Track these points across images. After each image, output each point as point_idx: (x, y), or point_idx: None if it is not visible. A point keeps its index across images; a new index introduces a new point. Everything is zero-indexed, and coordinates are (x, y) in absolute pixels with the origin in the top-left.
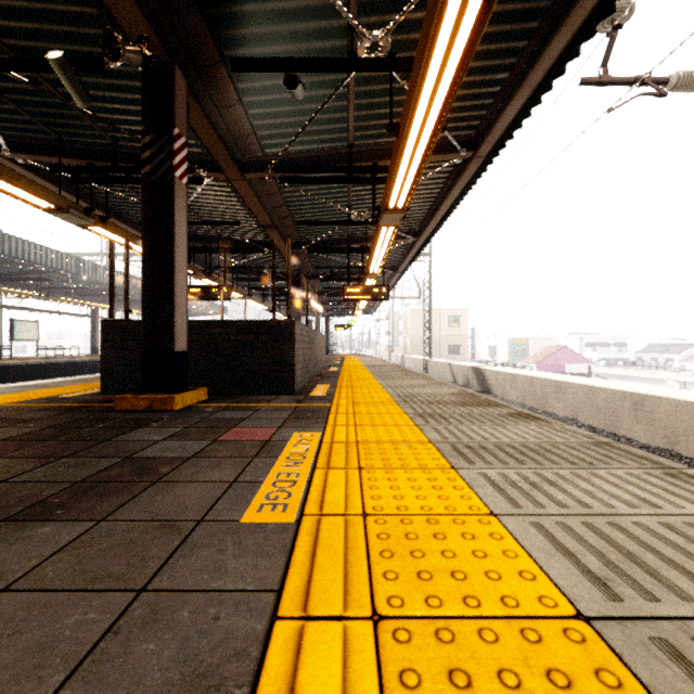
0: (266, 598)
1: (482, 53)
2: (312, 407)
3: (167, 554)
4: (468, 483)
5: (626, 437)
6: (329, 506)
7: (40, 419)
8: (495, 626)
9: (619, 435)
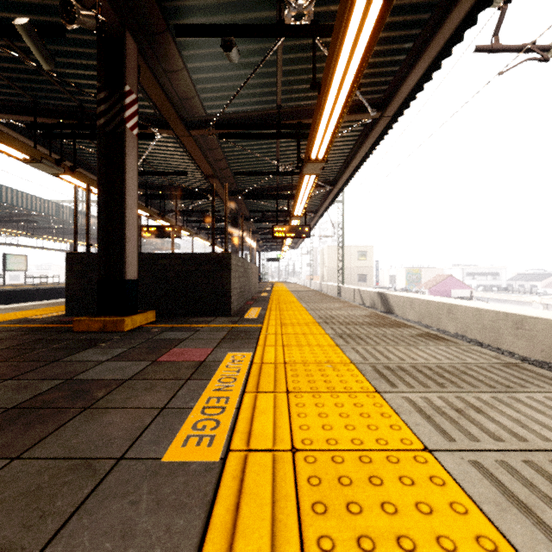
0: None
1: (391, 24)
2: (246, 328)
3: (72, 508)
4: (395, 409)
5: (508, 351)
6: (256, 439)
7: (4, 339)
8: None
9: (502, 349)
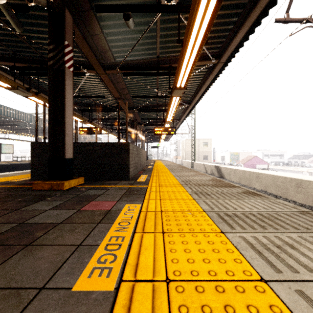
0: None
1: (224, 6)
2: (138, 187)
3: None
4: (236, 245)
5: (292, 200)
6: (141, 271)
7: None
8: None
9: (289, 199)
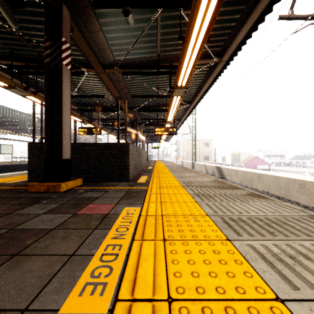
0: None
1: (227, 2)
2: (137, 189)
3: None
4: (244, 256)
5: (295, 202)
6: (139, 287)
7: None
8: None
9: (292, 200)
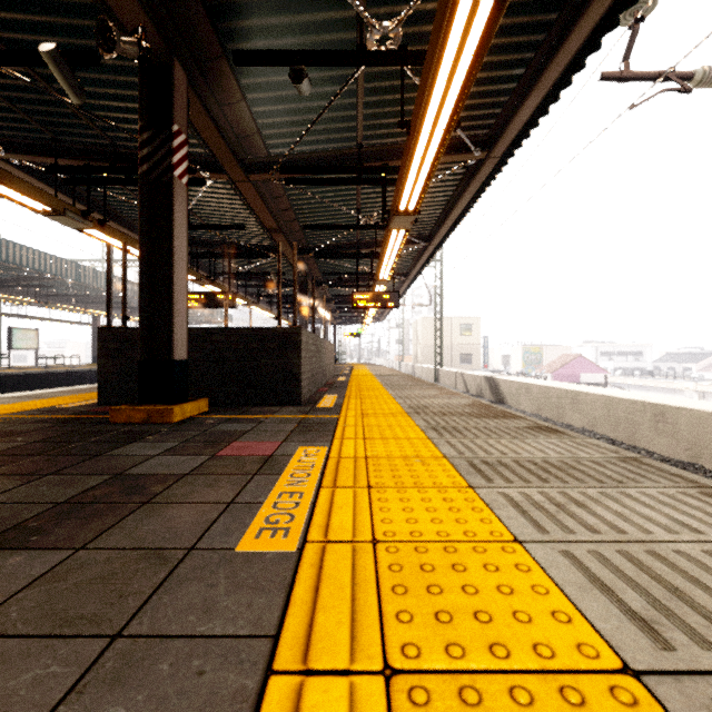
0: (260, 645)
1: (497, 47)
2: (319, 419)
3: (150, 590)
4: (488, 504)
5: (646, 450)
6: (335, 532)
7: (30, 432)
8: (528, 683)
9: (639, 447)
